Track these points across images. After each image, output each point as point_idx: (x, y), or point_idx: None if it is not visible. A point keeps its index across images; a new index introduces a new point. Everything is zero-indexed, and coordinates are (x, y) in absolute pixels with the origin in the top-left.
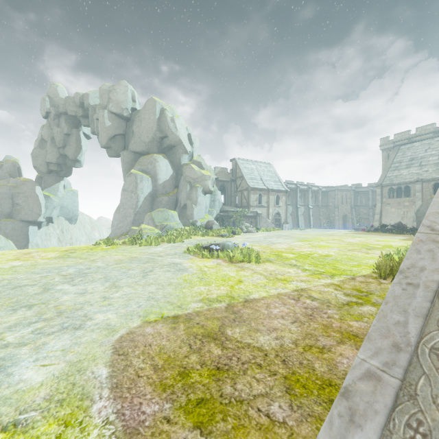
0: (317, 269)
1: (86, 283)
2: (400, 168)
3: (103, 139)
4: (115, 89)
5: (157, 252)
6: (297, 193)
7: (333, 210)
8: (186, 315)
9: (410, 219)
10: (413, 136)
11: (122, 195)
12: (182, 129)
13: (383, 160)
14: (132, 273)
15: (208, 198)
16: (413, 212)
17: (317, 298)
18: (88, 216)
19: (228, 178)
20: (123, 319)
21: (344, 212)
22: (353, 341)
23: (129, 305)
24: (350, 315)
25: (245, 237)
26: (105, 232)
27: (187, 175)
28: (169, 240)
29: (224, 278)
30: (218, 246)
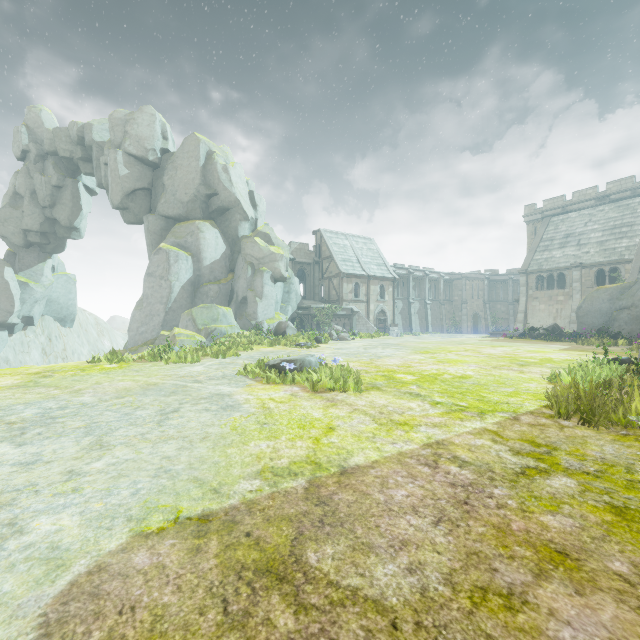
0: (455, 401)
1: (46, 440)
2: (551, 248)
3: (115, 195)
4: (135, 118)
5: (193, 373)
6: (409, 282)
7: (460, 306)
8: (227, 513)
9: (565, 320)
10: (568, 203)
11: (146, 282)
12: (240, 184)
13: (529, 236)
14: (140, 415)
15: (279, 288)
16: (570, 310)
17: (468, 460)
18: (92, 315)
19: (310, 259)
20: (90, 531)
21: (475, 310)
22: (563, 569)
23: (116, 490)
24: (536, 498)
25: (335, 347)
26: (121, 340)
27: (248, 253)
28: (215, 353)
29: (303, 423)
30: (294, 364)
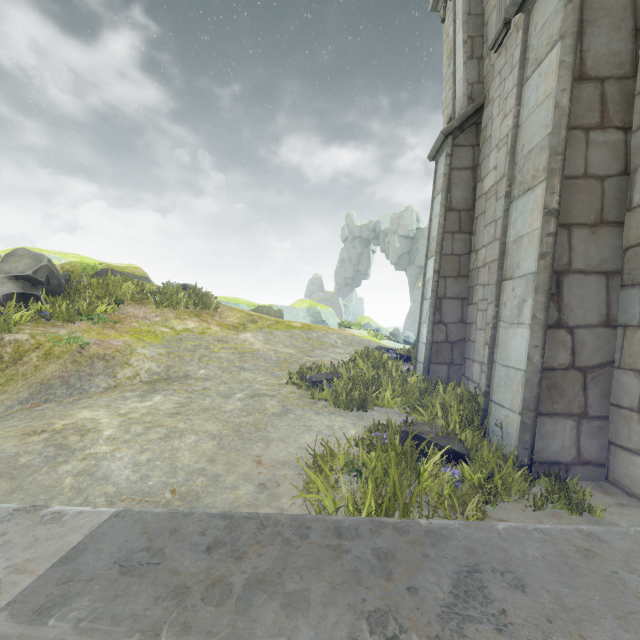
0: None
1: None
2: None
3: (393, 259)
4: (403, 215)
5: None
6: None
7: None
8: None
9: None
10: None
11: (412, 305)
12: None
13: None
14: None
15: None
16: None
17: None
18: None
19: None
20: None
21: None
22: None
23: None
24: None
25: None
26: None
27: None
28: None
29: None
30: None
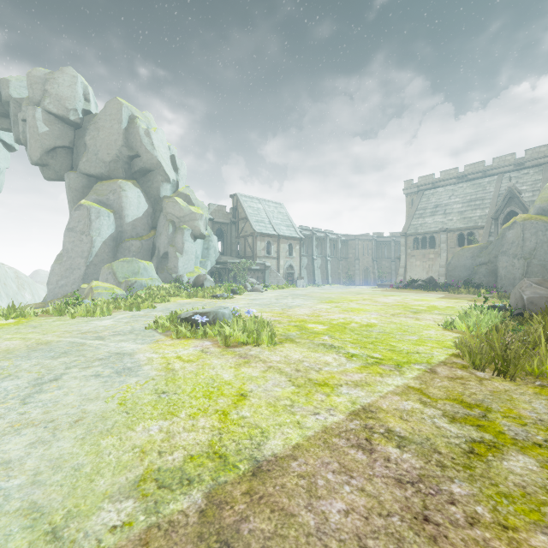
0: (369, 352)
1: None
2: (424, 215)
3: (34, 151)
4: (55, 78)
5: (99, 328)
6: (313, 242)
7: (354, 262)
8: None
9: (435, 274)
10: (437, 180)
11: (66, 237)
12: (162, 148)
13: (407, 206)
14: (3, 388)
15: (199, 245)
16: (439, 265)
17: (405, 435)
18: (12, 269)
19: (228, 220)
20: None
21: (365, 266)
22: None
23: None
24: (507, 498)
25: (250, 298)
26: (44, 293)
27: (169, 211)
28: (129, 306)
29: (210, 389)
30: (206, 316)
